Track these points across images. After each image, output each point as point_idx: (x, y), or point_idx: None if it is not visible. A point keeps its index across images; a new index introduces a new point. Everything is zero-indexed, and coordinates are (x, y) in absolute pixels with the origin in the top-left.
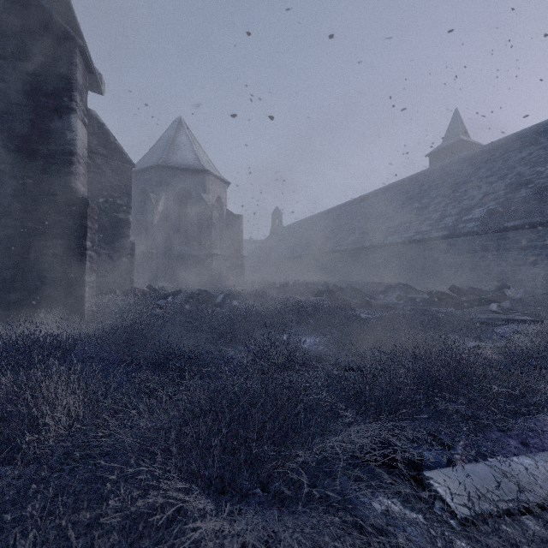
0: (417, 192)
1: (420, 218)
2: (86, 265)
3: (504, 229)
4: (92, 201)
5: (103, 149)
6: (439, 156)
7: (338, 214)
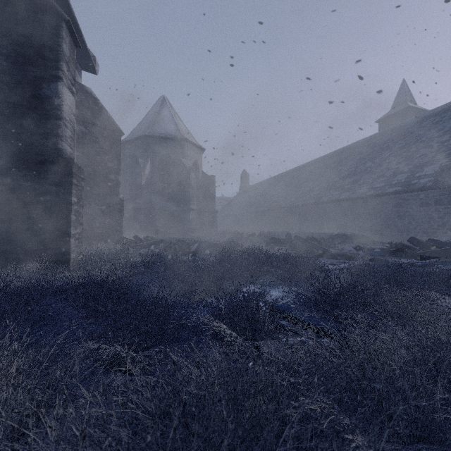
0: (369, 153)
1: (374, 176)
2: (71, 219)
3: None
4: (88, 164)
5: (96, 120)
6: (388, 121)
7: (297, 174)
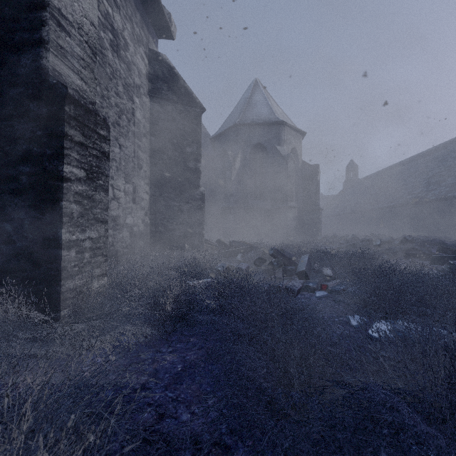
0: None
1: None
2: (62, 210)
3: None
4: (163, 151)
5: (172, 94)
6: None
7: (443, 154)
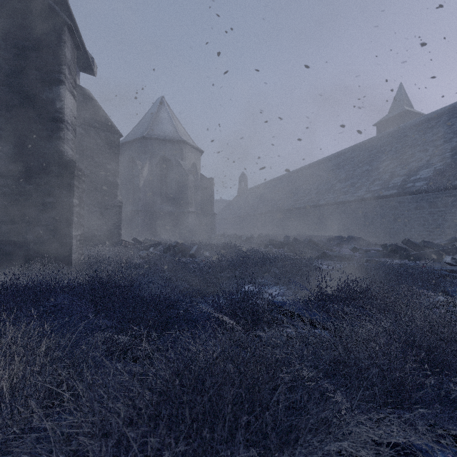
0: (367, 156)
1: (371, 179)
2: (73, 220)
3: (452, 187)
4: (86, 166)
5: (95, 122)
6: (385, 125)
7: (296, 177)
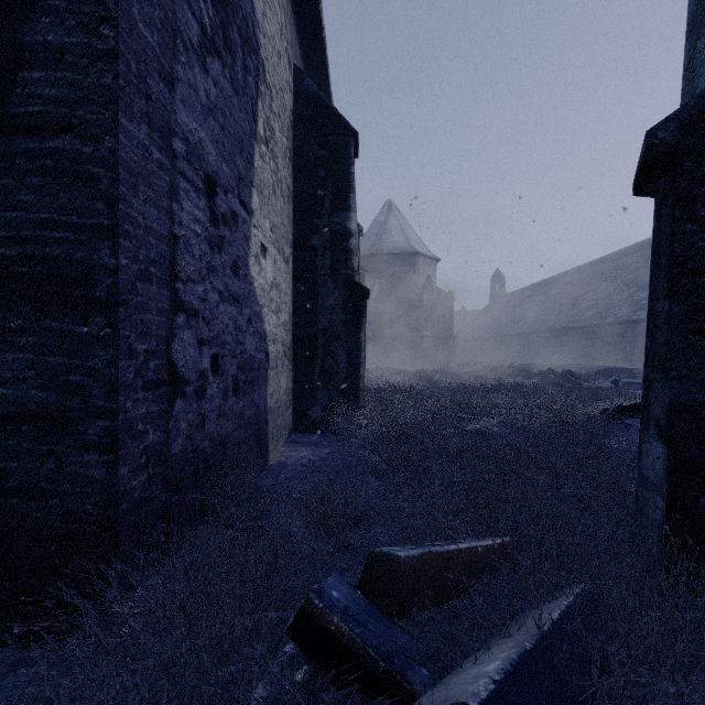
0: None
1: None
2: None
3: None
4: None
5: None
6: None
7: (581, 277)
